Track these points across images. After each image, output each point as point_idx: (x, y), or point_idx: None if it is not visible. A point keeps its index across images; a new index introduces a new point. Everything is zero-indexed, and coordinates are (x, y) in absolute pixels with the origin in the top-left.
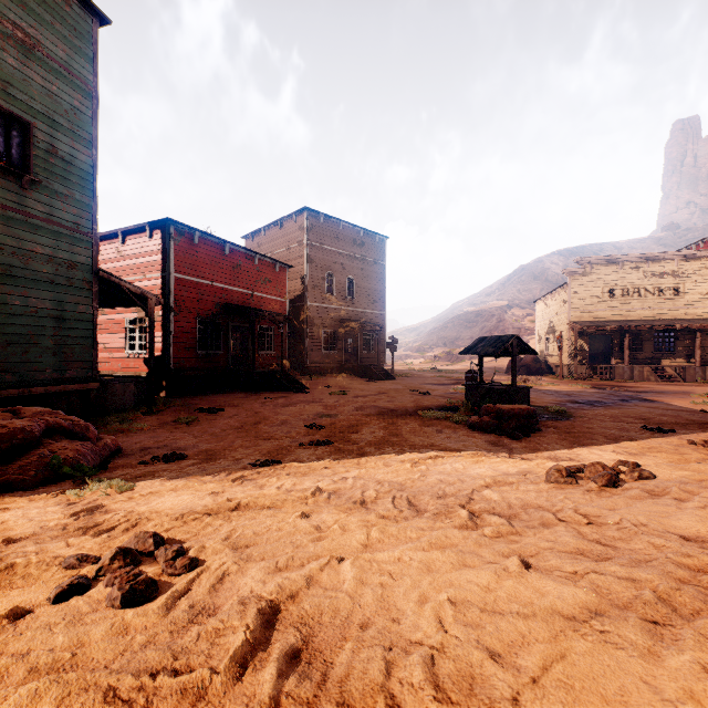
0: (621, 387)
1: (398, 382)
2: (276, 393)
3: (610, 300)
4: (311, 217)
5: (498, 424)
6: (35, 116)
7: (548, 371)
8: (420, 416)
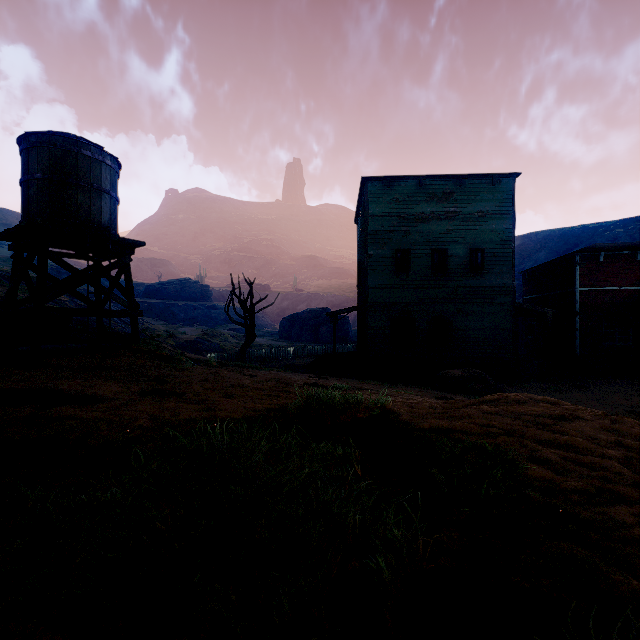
0: None
1: None
2: None
3: None
4: None
5: None
6: (486, 244)
7: None
8: None
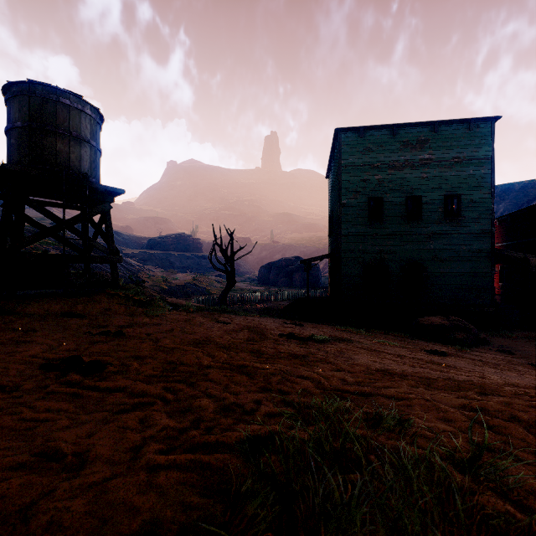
0: None
1: None
2: None
3: None
4: None
5: None
6: (462, 190)
7: None
8: None
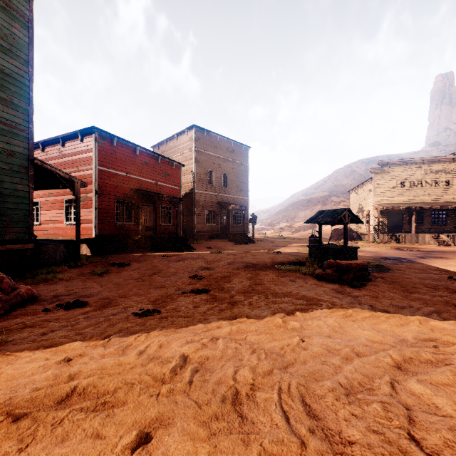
0: (413, 248)
1: (258, 245)
2: (171, 252)
3: (401, 189)
4: (198, 132)
5: (339, 275)
6: None
7: (358, 237)
8: (276, 269)
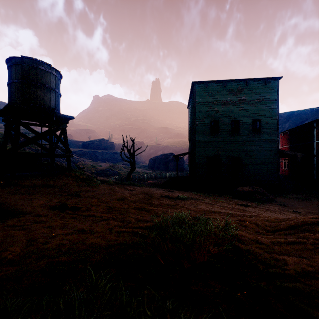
0: None
1: None
2: None
3: None
4: None
5: None
6: (261, 117)
7: None
8: None
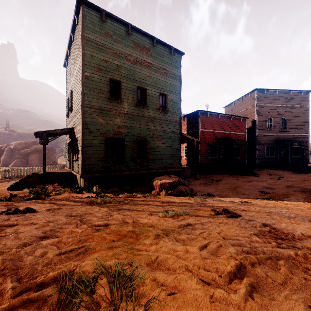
0: None
1: None
2: (241, 175)
3: None
4: (258, 92)
5: None
6: (167, 92)
7: None
8: None
